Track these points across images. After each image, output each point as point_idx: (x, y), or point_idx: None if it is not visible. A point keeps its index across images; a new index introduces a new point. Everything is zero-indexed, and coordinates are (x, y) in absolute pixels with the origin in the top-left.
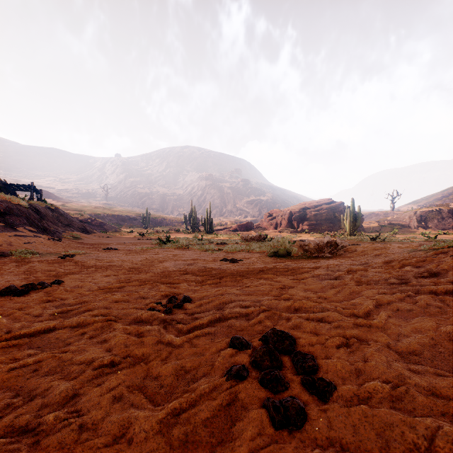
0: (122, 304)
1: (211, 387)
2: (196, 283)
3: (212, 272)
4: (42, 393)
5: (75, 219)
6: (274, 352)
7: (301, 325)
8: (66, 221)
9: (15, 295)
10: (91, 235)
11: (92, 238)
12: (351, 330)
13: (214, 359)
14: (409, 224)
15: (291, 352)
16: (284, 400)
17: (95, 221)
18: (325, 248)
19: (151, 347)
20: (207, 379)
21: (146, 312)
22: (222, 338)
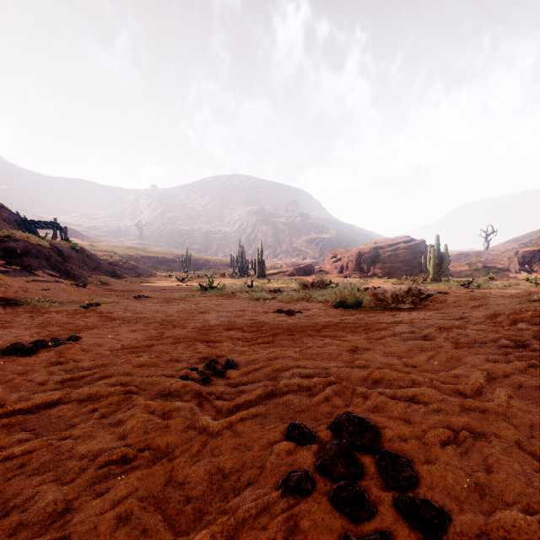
0: (148, 368)
1: (259, 507)
2: (243, 342)
3: (264, 328)
4: (22, 503)
5: (103, 262)
6: (352, 453)
7: (384, 406)
8: (93, 263)
9: (20, 355)
10: (122, 280)
11: (122, 284)
12: (459, 418)
13: (264, 457)
14: (508, 266)
15: (374, 450)
16: (371, 539)
17: (127, 264)
18: (405, 298)
19: (179, 435)
20: (253, 490)
21: (177, 382)
22: (276, 423)
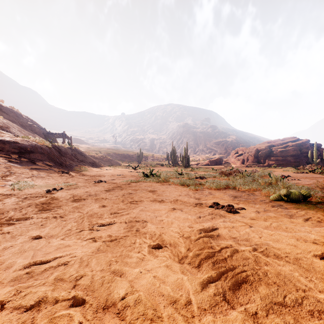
0: None
1: None
2: None
3: (212, 252)
4: None
5: (88, 156)
6: None
7: None
8: (81, 157)
9: None
10: (98, 168)
11: (96, 171)
12: None
13: None
14: None
15: None
16: None
17: (105, 158)
18: None
19: None
20: None
21: None
22: None
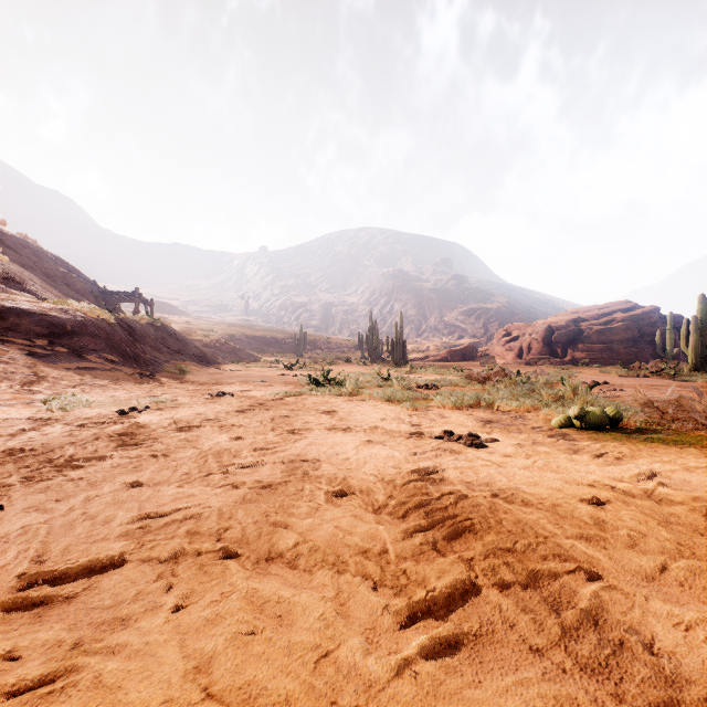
0: None
1: None
2: (374, 582)
3: (427, 499)
4: None
5: (191, 342)
6: None
7: None
8: (176, 345)
9: None
10: (212, 367)
11: (209, 373)
12: None
13: None
14: None
15: None
16: None
17: (225, 346)
18: None
19: None
20: None
21: None
22: None
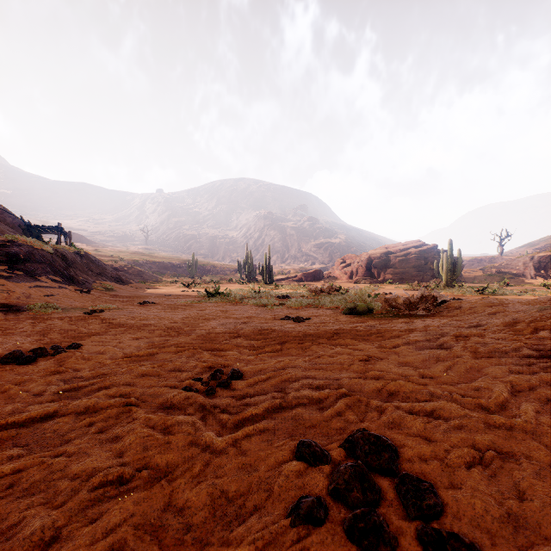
0: (150, 379)
1: (266, 538)
2: (250, 350)
3: (271, 335)
4: (7, 530)
5: (108, 267)
6: (368, 476)
7: (402, 422)
8: (97, 269)
9: (19, 363)
10: (127, 286)
11: (127, 290)
12: (484, 436)
13: (271, 479)
14: (524, 272)
15: (392, 472)
16: None
17: (132, 269)
18: (418, 304)
19: (180, 453)
20: (260, 517)
21: (180, 393)
22: (284, 440)
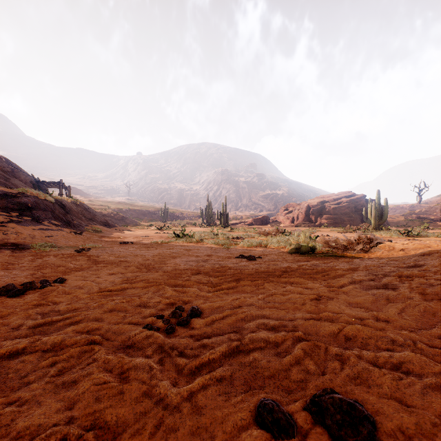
0: (116, 314)
1: None
2: (208, 286)
3: (228, 272)
4: None
5: (98, 214)
6: None
7: (369, 377)
8: (89, 215)
9: (9, 296)
10: (112, 228)
11: (112, 232)
12: None
13: None
14: (440, 217)
15: None
16: None
17: (117, 216)
18: (355, 245)
19: (132, 407)
20: None
21: (141, 331)
22: (242, 395)
